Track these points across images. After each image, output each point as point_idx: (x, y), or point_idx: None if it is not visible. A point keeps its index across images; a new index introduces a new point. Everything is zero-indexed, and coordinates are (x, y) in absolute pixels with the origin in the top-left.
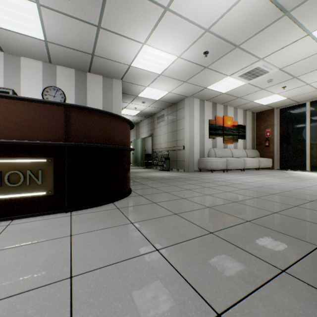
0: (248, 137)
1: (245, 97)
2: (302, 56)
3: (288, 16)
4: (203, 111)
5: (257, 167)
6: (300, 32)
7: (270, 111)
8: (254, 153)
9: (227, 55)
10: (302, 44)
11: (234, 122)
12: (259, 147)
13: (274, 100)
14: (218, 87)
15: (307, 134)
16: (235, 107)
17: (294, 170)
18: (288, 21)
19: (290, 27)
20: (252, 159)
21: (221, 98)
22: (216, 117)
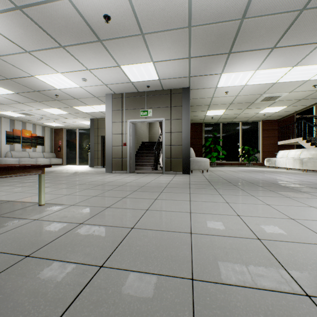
0: (47, 145)
1: (36, 121)
2: (48, 114)
3: (23, 103)
4: (1, 125)
5: (49, 163)
6: (35, 108)
7: (62, 129)
8: (51, 155)
9: (1, 105)
10: (42, 111)
11: (33, 134)
12: (56, 151)
13: (58, 125)
14: (8, 114)
15: (77, 145)
16: (34, 124)
17: (72, 165)
18: (25, 104)
19: (28, 106)
20: (44, 159)
21: (16, 118)
22: (15, 130)
